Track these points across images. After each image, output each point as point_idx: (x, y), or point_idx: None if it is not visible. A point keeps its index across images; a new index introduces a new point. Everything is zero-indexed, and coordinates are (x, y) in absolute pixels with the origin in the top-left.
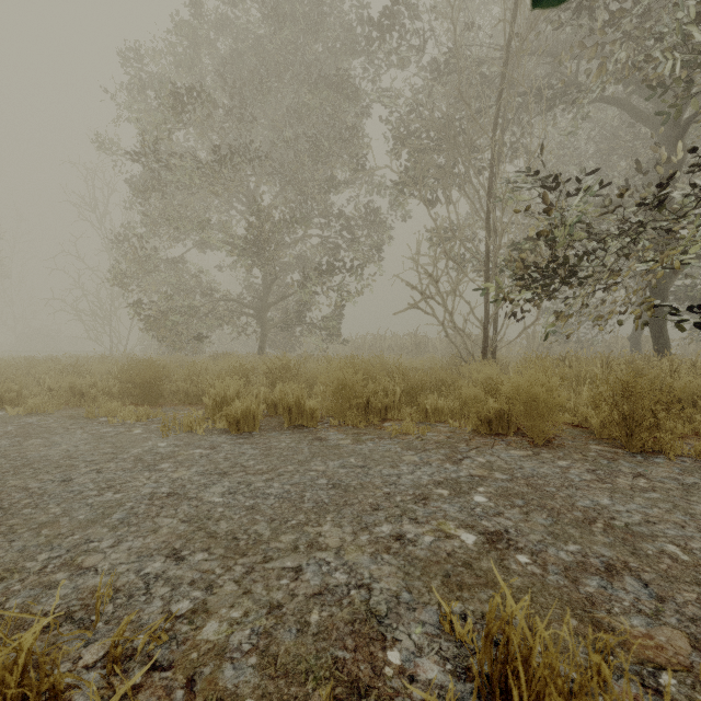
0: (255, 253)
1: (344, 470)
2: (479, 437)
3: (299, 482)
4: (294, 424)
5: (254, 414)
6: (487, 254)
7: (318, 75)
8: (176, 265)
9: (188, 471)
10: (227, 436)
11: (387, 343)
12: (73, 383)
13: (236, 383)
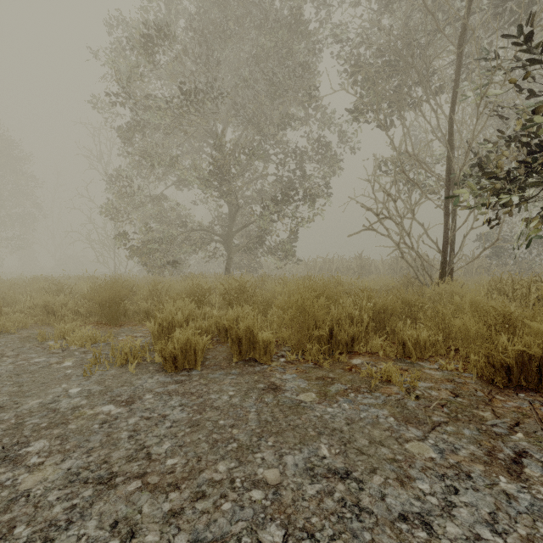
0: (220, 186)
1: (313, 486)
2: (499, 395)
3: (227, 534)
4: (244, 357)
5: (195, 348)
6: (449, 172)
7: (275, 20)
8: (159, 201)
9: (57, 468)
10: (160, 377)
11: (335, 265)
12: (47, 302)
13: (186, 306)
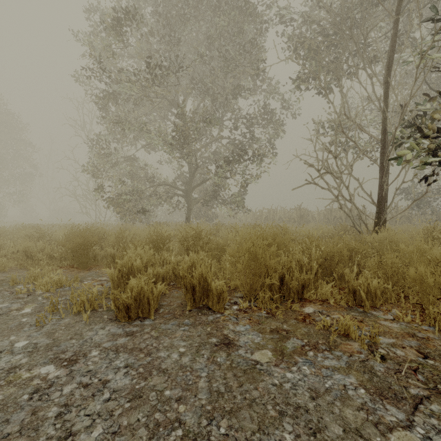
0: (181, 147)
1: None
2: None
3: None
4: (198, 305)
5: (148, 297)
6: (384, 131)
7: (228, 3)
8: (131, 162)
9: None
10: (111, 327)
11: (278, 215)
12: (27, 248)
13: (145, 253)
